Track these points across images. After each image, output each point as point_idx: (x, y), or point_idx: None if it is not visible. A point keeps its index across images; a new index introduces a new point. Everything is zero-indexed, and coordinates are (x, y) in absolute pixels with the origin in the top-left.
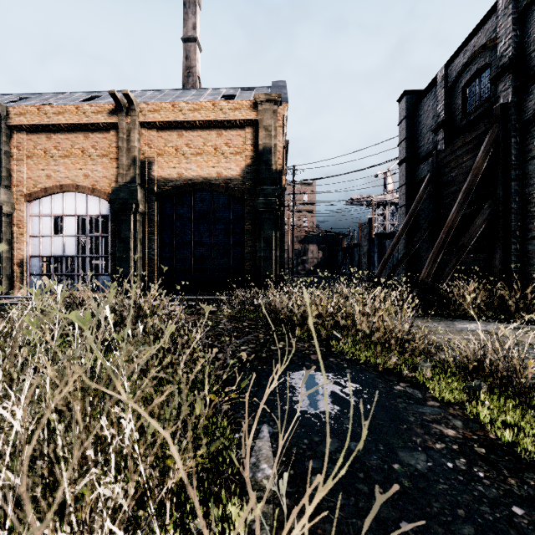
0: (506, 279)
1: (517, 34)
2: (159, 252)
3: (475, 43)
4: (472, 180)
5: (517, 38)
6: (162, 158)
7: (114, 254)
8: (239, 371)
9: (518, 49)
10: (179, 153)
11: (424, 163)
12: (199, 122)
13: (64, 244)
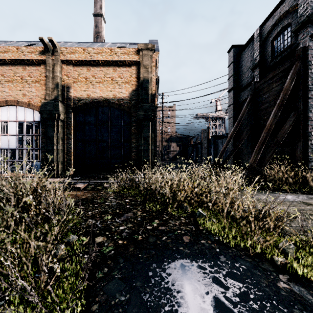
0: (305, 164)
1: (312, 1)
2: (74, 146)
3: (281, 10)
4: (283, 97)
5: (312, 3)
6: (76, 84)
7: (44, 147)
8: (113, 263)
9: (312, 11)
10: (88, 81)
11: (245, 90)
12: (101, 61)
13: (9, 140)
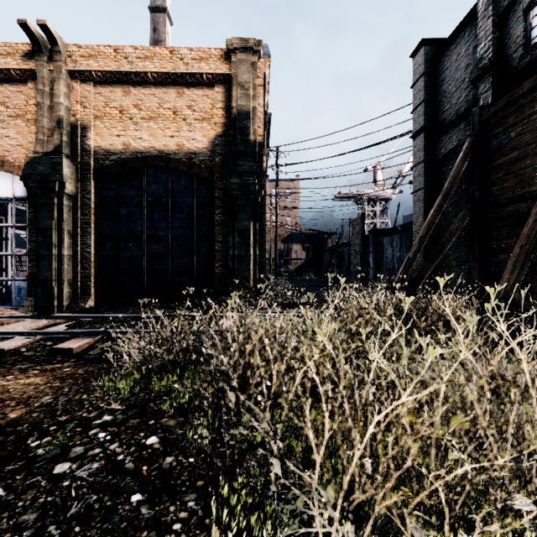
0: None
1: None
2: (97, 248)
3: None
4: None
5: None
6: (101, 122)
7: (33, 251)
8: None
9: None
10: (125, 116)
11: (452, 131)
12: (151, 75)
13: None
